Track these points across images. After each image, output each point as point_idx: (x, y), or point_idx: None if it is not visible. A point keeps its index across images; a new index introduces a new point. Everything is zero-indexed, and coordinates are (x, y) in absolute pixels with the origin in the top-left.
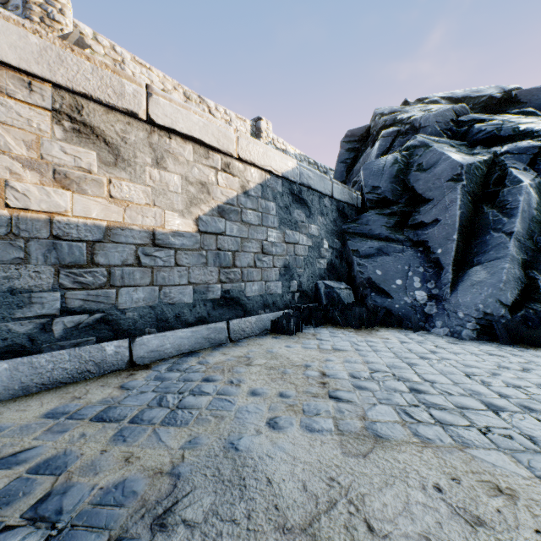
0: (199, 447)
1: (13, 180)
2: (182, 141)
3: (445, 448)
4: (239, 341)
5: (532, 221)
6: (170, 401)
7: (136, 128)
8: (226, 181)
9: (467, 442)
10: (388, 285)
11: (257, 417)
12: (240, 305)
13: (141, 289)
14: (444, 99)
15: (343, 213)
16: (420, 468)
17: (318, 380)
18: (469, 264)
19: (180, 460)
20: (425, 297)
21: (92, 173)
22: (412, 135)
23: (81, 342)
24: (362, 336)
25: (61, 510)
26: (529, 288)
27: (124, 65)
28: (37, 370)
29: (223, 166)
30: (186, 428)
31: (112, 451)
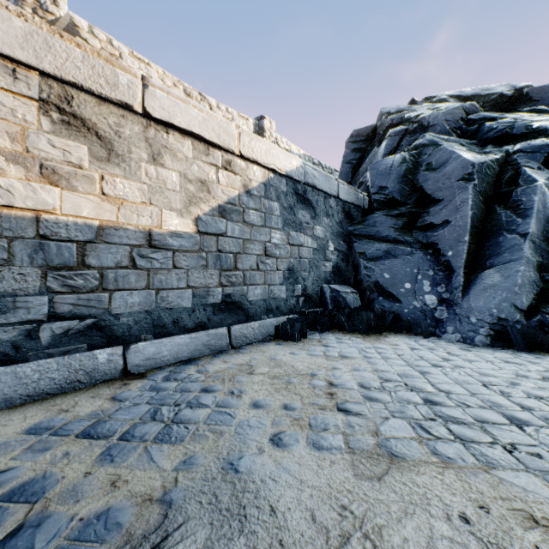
0: (194, 468)
1: None
2: (180, 136)
3: (468, 469)
4: (241, 347)
5: (547, 222)
6: (165, 415)
7: (131, 121)
8: (227, 179)
9: (491, 462)
10: (396, 289)
11: (259, 432)
12: (242, 310)
13: (136, 293)
14: (452, 97)
15: (349, 214)
16: (443, 494)
17: (325, 391)
18: (481, 266)
19: (173, 484)
20: (435, 301)
21: (83, 169)
22: (420, 134)
23: (71, 350)
24: (370, 343)
25: (32, 547)
26: (545, 292)
27: (122, 60)
28: (22, 380)
29: (224, 164)
30: (181, 446)
31: (97, 474)
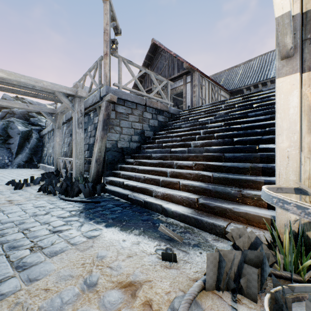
0: None
1: None
2: None
3: None
4: None
5: (34, 145)
6: None
7: None
8: None
9: None
10: None
11: None
12: None
13: None
14: (29, 102)
15: None
16: None
17: None
18: (20, 153)
19: None
20: (8, 161)
21: None
22: (13, 115)
23: None
24: None
25: None
26: (32, 158)
27: None
28: None
29: None
30: None
31: None
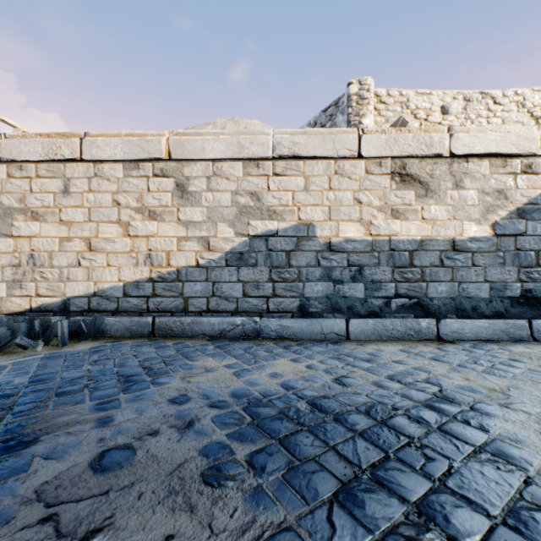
0: (520, 389)
1: (372, 220)
2: (477, 160)
3: None
4: None
5: None
6: (483, 364)
7: (439, 164)
8: (526, 182)
9: None
10: None
11: None
12: None
13: (443, 284)
14: None
15: None
16: None
17: None
18: None
19: (506, 390)
20: None
21: (411, 206)
22: None
23: (405, 316)
24: None
25: (440, 384)
26: None
27: (408, 103)
28: (385, 328)
29: (523, 169)
30: (505, 379)
31: (454, 374)
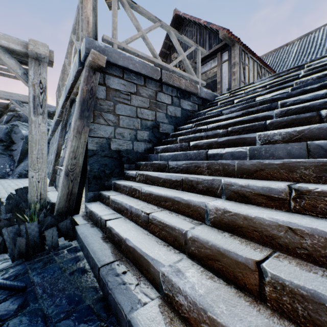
0: None
1: None
2: None
3: None
4: None
5: None
6: None
7: None
8: None
9: None
10: None
11: None
12: None
13: None
14: None
15: None
16: None
17: None
18: (22, 161)
19: None
20: (10, 170)
21: None
22: (19, 118)
23: None
24: None
25: None
26: None
27: None
28: None
29: None
30: None
31: None
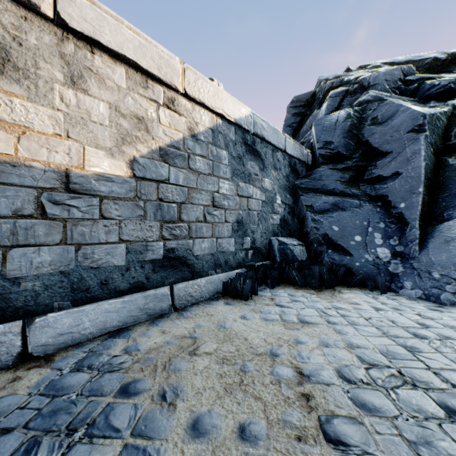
0: None
1: None
2: (110, 60)
3: None
4: (185, 309)
5: None
6: None
7: (38, 27)
8: (169, 119)
9: None
10: (346, 241)
11: None
12: (187, 266)
13: (47, 249)
14: (386, 64)
15: (295, 169)
16: None
17: (296, 389)
18: (438, 218)
19: None
20: (388, 254)
21: None
22: (360, 94)
23: None
24: (327, 301)
25: None
26: None
27: None
28: None
29: (166, 101)
30: None
31: None
